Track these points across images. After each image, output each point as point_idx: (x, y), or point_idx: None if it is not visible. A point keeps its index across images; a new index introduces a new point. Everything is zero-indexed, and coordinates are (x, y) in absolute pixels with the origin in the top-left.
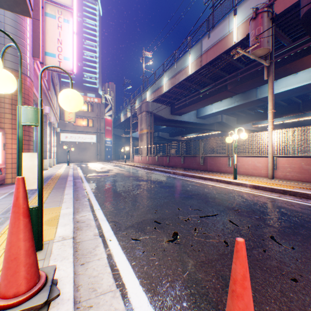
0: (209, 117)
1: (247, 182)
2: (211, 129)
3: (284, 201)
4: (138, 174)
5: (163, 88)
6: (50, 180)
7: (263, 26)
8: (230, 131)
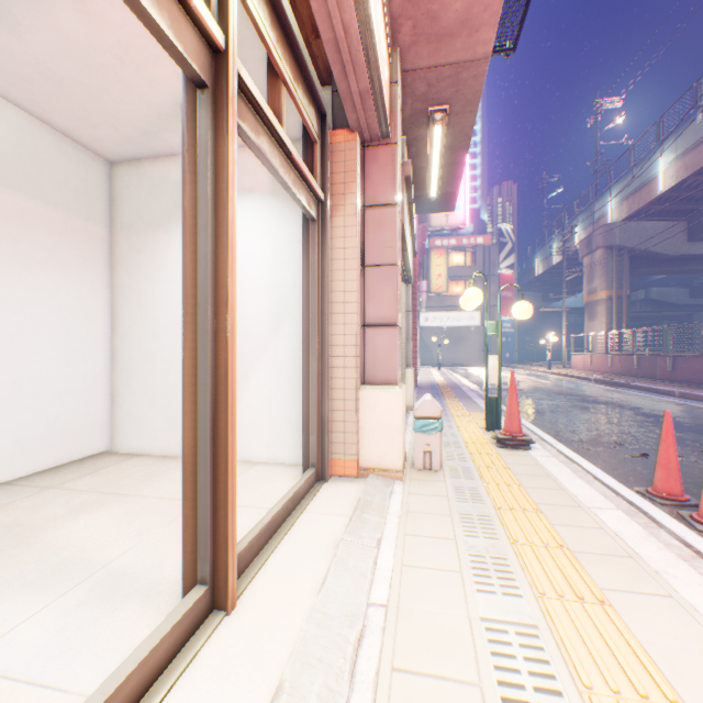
0: None
1: None
2: None
3: None
4: (584, 392)
5: (656, 182)
6: (439, 388)
7: None
8: None
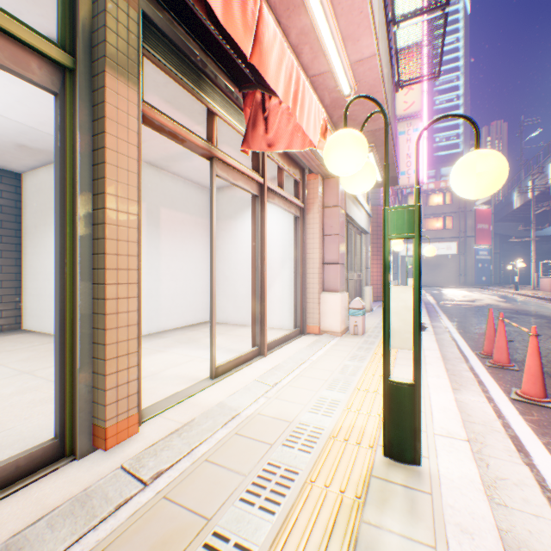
0: None
1: None
2: None
3: None
4: (525, 308)
5: None
6: None
7: None
8: None
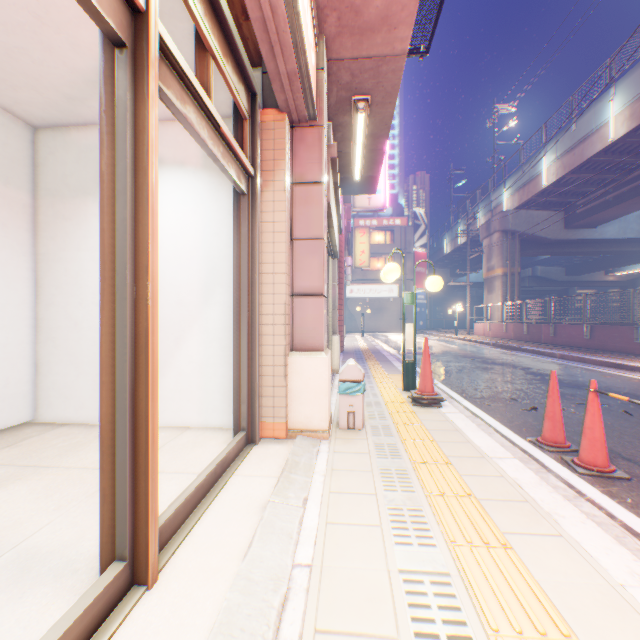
0: None
1: None
2: None
3: None
4: (484, 355)
5: (541, 178)
6: (362, 353)
7: None
8: None
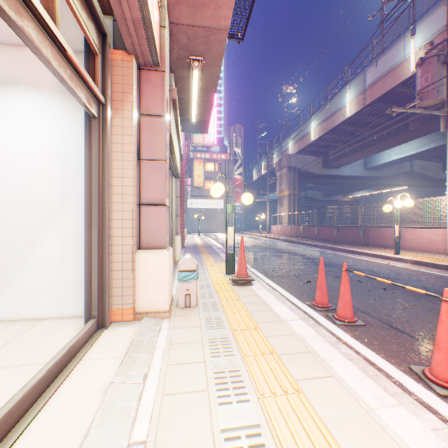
0: (387, 167)
1: (409, 257)
2: (391, 185)
3: (436, 275)
4: (278, 247)
5: (310, 135)
6: (199, 247)
7: (431, 74)
8: (428, 185)
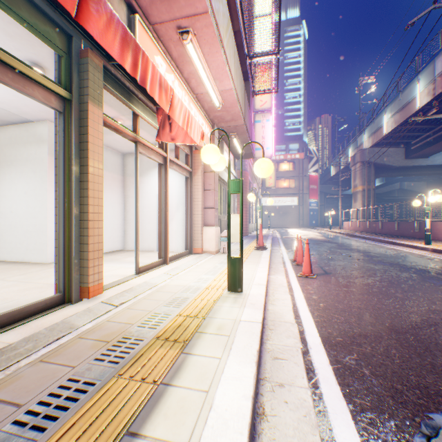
0: None
1: (432, 247)
2: None
3: (431, 258)
4: (330, 239)
5: (383, 128)
6: None
7: None
8: None
